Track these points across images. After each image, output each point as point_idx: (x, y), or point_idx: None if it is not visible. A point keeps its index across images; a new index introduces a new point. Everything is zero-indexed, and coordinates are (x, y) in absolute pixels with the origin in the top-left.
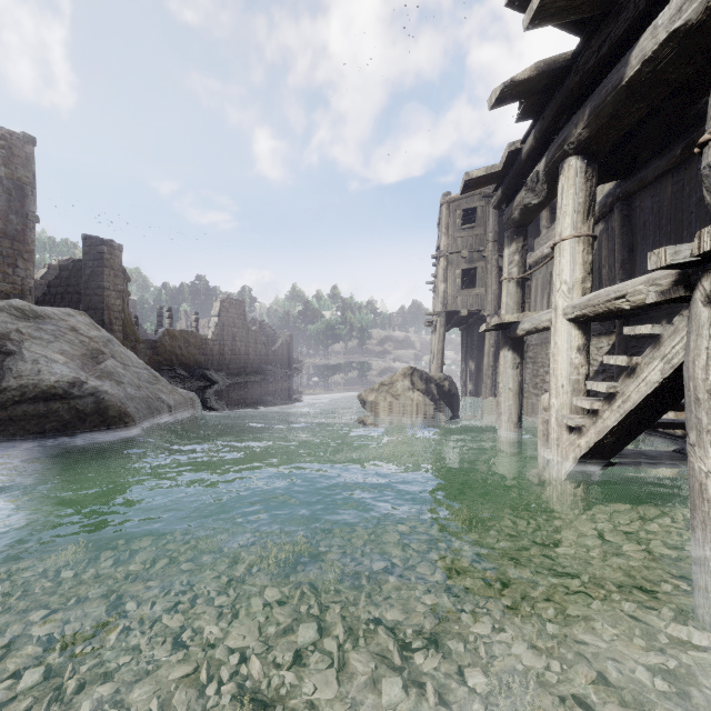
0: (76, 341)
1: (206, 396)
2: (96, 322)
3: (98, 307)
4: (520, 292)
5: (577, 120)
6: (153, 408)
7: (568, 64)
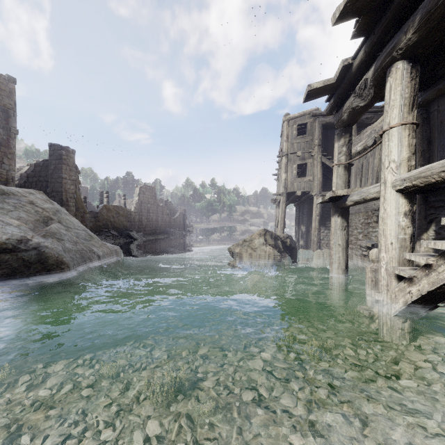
0: (32, 211)
1: (129, 248)
2: (57, 200)
3: (59, 190)
4: (347, 174)
5: (406, 28)
6: (86, 257)
7: None
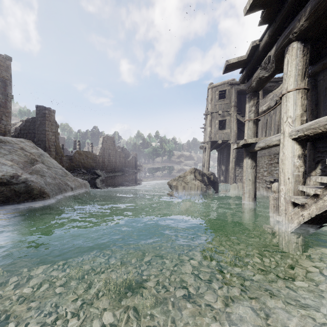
0: (22, 154)
1: (94, 182)
2: (42, 147)
3: (43, 139)
4: (255, 127)
5: (300, 17)
6: (62, 189)
7: None
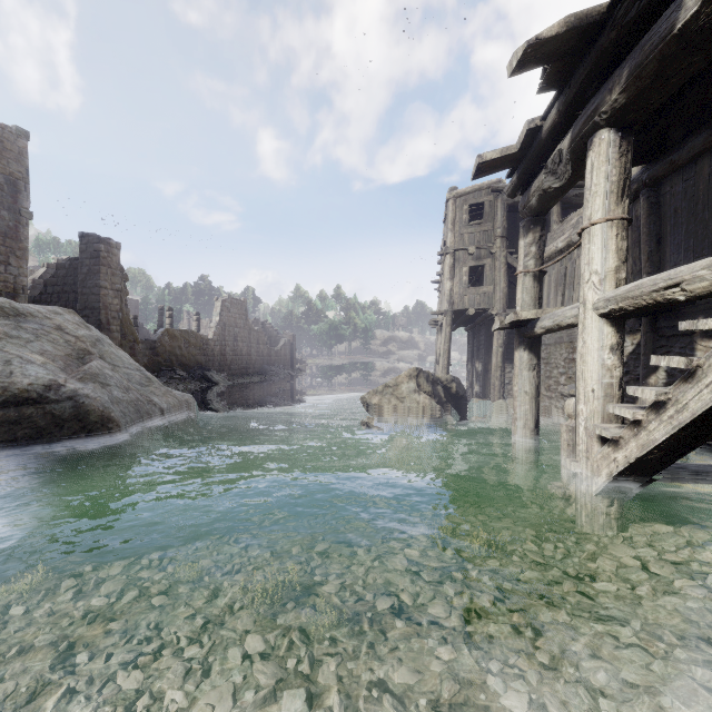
0: (60, 341)
1: (205, 397)
2: (92, 322)
3: (95, 306)
4: (537, 287)
5: (611, 84)
6: (143, 411)
7: (602, 19)
